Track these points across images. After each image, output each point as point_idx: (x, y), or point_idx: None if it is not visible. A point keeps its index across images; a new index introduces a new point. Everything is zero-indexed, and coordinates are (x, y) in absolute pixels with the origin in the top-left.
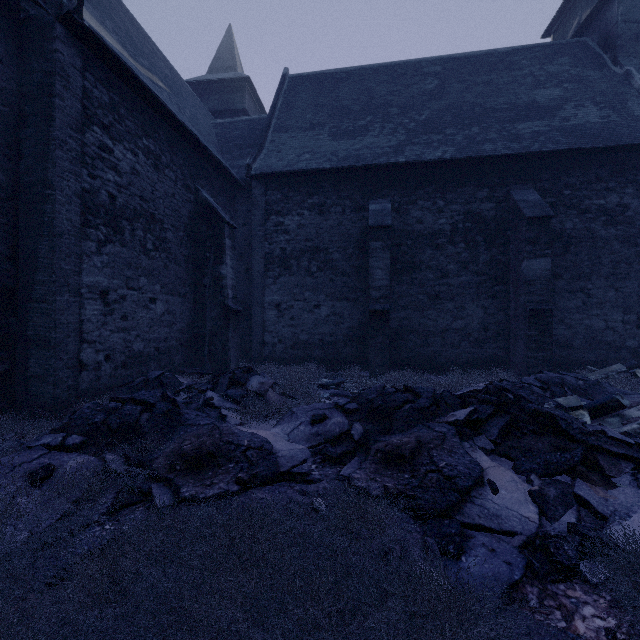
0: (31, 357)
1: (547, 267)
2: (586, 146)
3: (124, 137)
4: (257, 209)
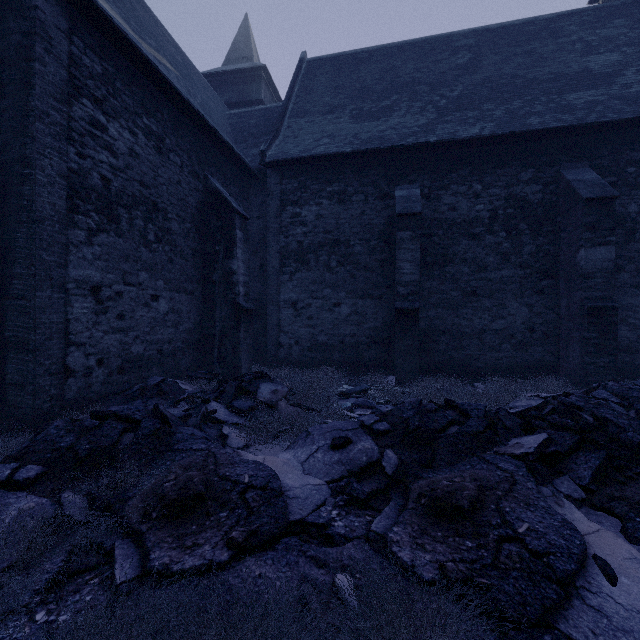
0: (9, 362)
1: (610, 257)
2: None
3: (120, 114)
4: (272, 200)
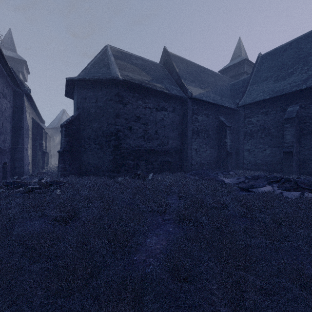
0: (184, 162)
1: None
2: None
3: (200, 114)
4: (241, 117)
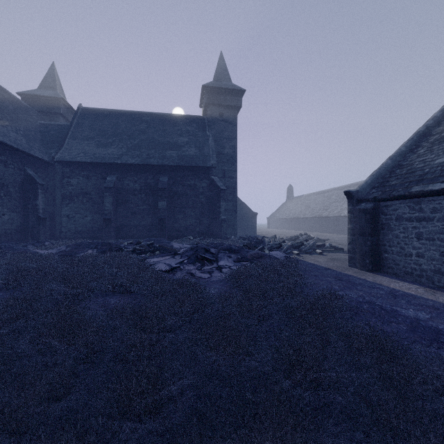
0: None
1: (165, 204)
2: (181, 165)
3: None
4: (58, 175)
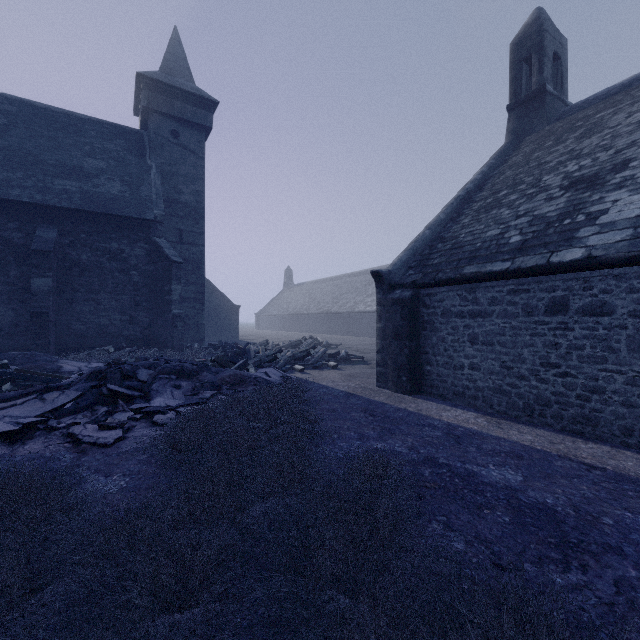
0: None
1: (49, 284)
2: (88, 209)
3: None
4: None
